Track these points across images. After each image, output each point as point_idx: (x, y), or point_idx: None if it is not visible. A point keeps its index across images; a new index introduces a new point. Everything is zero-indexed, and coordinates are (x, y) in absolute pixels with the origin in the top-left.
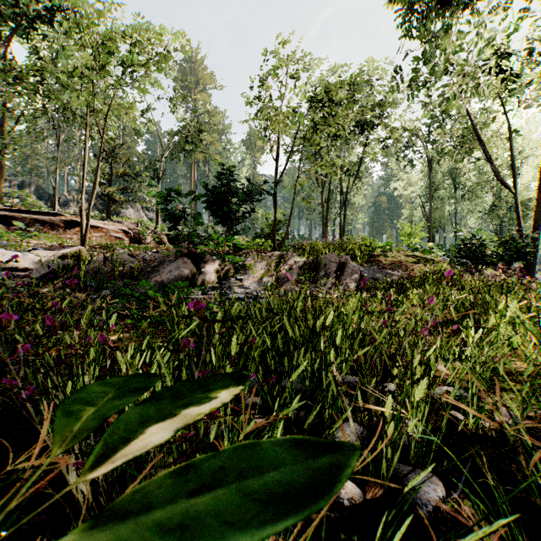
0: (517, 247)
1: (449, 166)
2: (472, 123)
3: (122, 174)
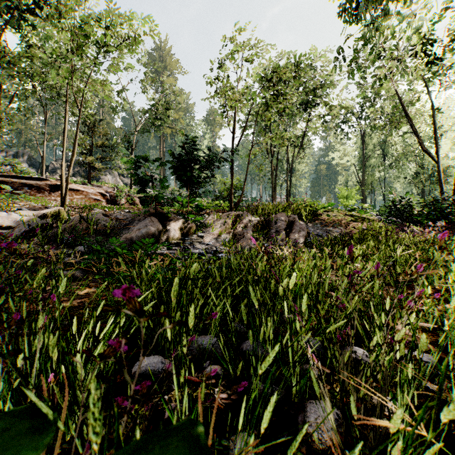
0: (441, 207)
1: (379, 139)
2: (401, 102)
3: (101, 145)
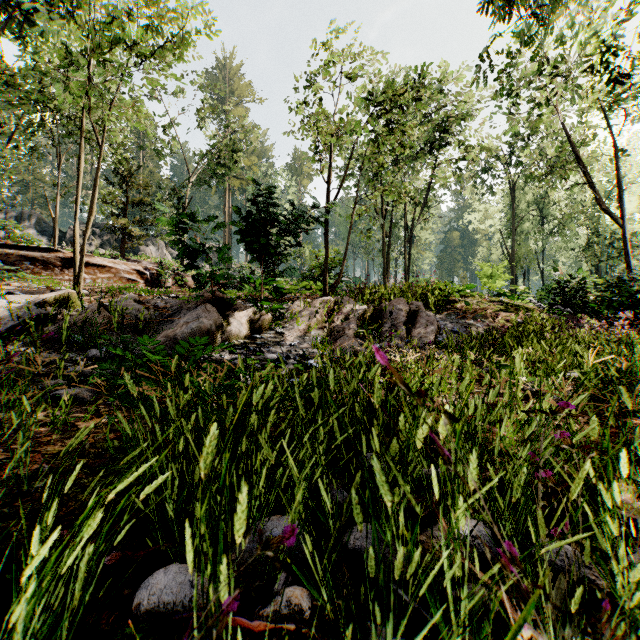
0: (629, 291)
1: (535, 195)
2: (569, 139)
3: (139, 203)
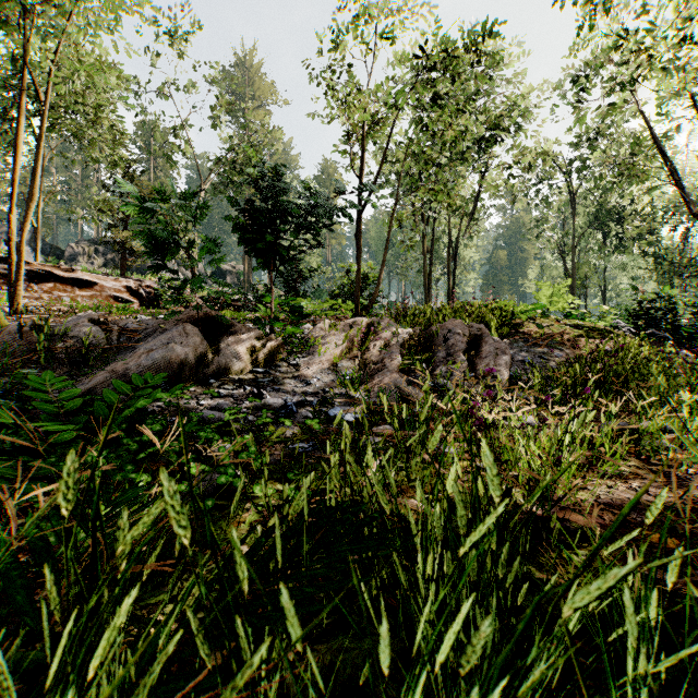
0: None
1: (595, 207)
2: (651, 131)
3: None
